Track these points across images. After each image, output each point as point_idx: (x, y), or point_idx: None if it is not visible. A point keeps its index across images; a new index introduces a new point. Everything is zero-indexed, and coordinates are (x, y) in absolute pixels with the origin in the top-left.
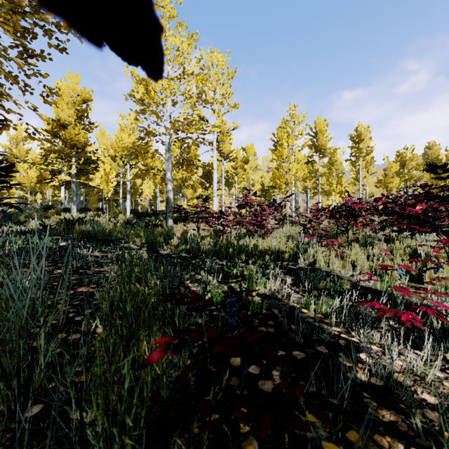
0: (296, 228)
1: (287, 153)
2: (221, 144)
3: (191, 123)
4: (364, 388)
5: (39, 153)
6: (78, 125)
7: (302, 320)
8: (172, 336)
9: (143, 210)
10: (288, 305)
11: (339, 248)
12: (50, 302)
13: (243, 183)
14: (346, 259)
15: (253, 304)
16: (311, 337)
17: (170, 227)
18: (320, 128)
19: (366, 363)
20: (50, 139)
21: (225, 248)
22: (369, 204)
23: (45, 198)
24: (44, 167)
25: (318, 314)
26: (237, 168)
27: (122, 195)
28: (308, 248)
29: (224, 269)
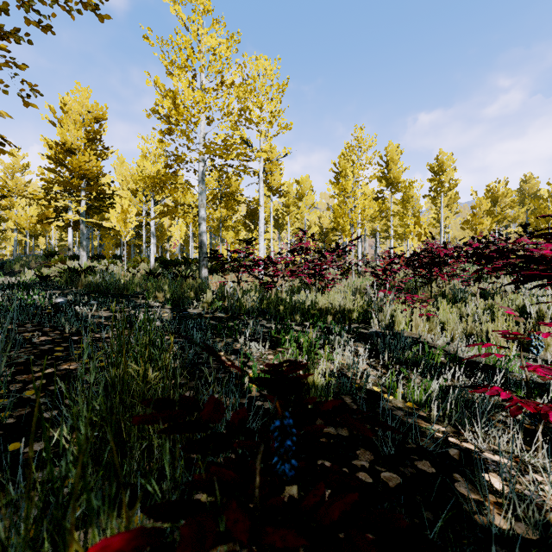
0: (363, 280)
1: (352, 185)
2: (269, 175)
3: (230, 146)
4: (509, 547)
5: (43, 187)
6: (89, 150)
7: (388, 414)
8: (137, 531)
9: (172, 257)
10: (365, 389)
11: (423, 306)
12: (13, 387)
13: (297, 225)
14: (434, 321)
15: (315, 390)
16: (405, 445)
17: (205, 279)
18: (392, 156)
19: (504, 497)
20: (54, 168)
21: (274, 306)
22: (458, 249)
23: (49, 243)
24: (45, 203)
25: (408, 403)
26: (289, 206)
27: (145, 239)
28: (384, 305)
29: (272, 335)
